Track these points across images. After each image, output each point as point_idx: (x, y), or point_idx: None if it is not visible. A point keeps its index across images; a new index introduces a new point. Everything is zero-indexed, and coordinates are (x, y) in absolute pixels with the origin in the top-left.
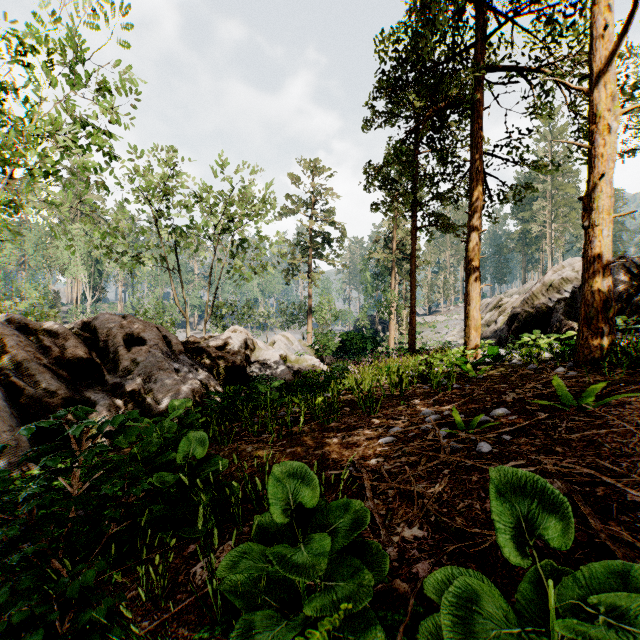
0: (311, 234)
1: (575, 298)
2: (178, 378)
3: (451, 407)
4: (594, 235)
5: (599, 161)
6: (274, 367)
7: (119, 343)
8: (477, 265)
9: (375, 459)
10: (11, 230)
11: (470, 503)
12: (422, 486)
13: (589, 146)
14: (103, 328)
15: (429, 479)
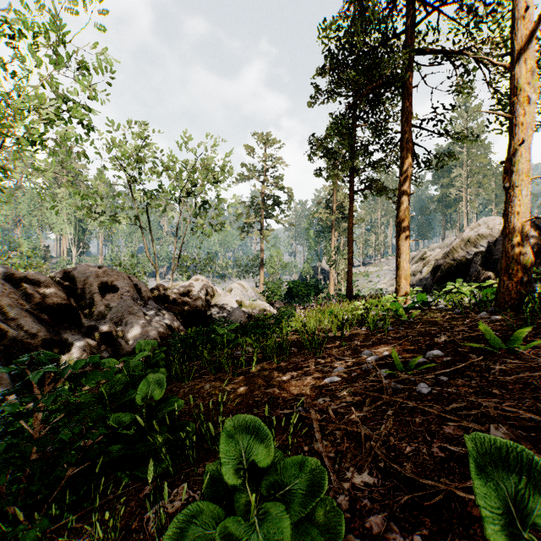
0: (263, 197)
1: (490, 251)
2: (146, 321)
3: (388, 348)
4: (514, 195)
5: (518, 129)
6: (231, 311)
7: (95, 290)
8: (407, 223)
9: (322, 399)
10: (4, 193)
11: (417, 447)
12: (368, 427)
13: (509, 116)
14: (81, 277)
15: (374, 420)
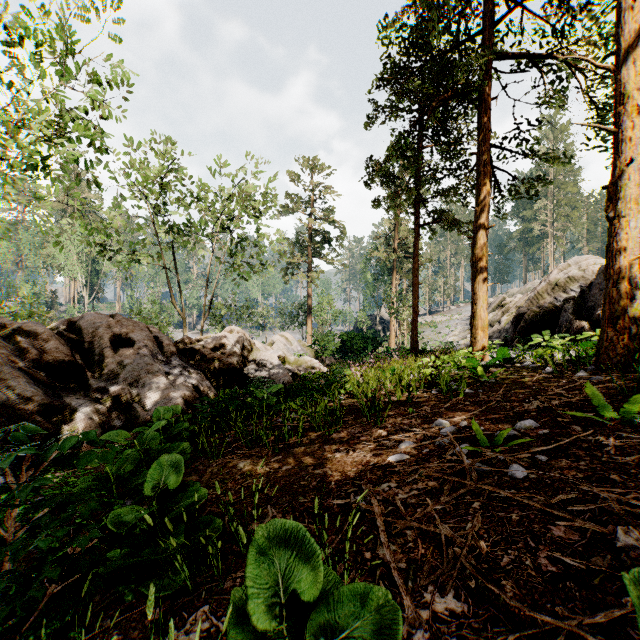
0: (311, 233)
1: (584, 297)
2: (168, 382)
3: (467, 417)
4: (619, 227)
5: (625, 146)
6: (272, 369)
7: (105, 344)
8: (484, 262)
9: (386, 484)
10: None
11: (517, 556)
12: (449, 526)
13: (614, 130)
14: (89, 328)
15: (456, 516)
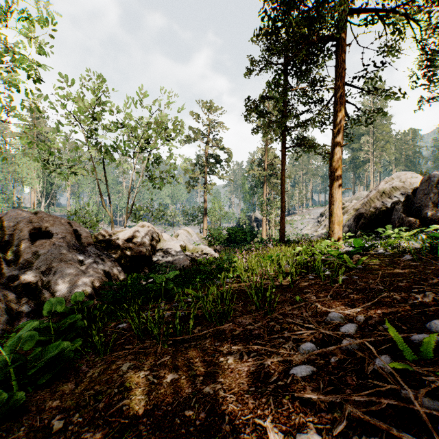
0: (206, 156)
1: (409, 200)
2: (80, 269)
3: (361, 309)
4: None
5: None
6: (175, 255)
7: (24, 236)
8: (339, 172)
9: (305, 437)
10: None
11: None
12: None
13: None
14: (11, 222)
15: None
